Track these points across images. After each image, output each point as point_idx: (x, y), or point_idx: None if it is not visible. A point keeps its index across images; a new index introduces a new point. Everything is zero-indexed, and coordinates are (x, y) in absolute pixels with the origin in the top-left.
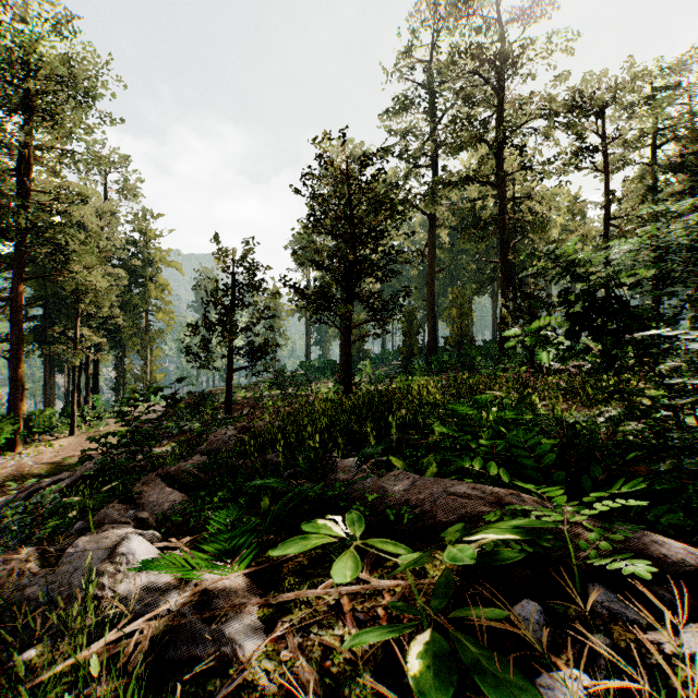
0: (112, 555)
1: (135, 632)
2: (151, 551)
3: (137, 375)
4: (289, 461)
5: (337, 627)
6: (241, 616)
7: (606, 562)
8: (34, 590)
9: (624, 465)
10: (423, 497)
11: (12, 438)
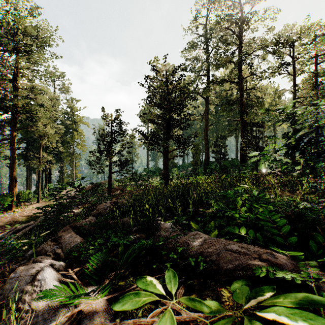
0: (33, 280)
1: None
2: (55, 277)
3: (69, 174)
4: (135, 223)
5: None
6: None
7: None
8: None
9: None
10: (211, 251)
11: (10, 204)
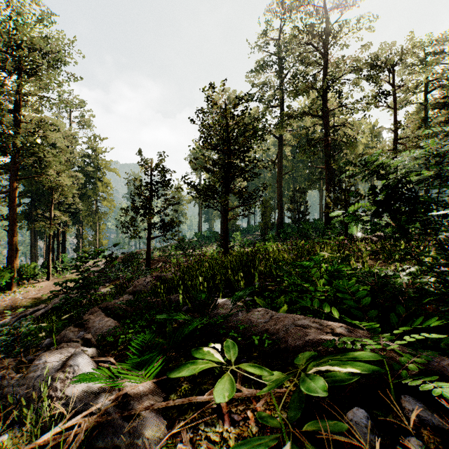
0: (64, 366)
1: (76, 424)
2: (90, 363)
3: (90, 241)
4: (186, 300)
5: (218, 425)
6: (150, 415)
7: (418, 382)
8: (10, 390)
9: (421, 306)
10: (278, 328)
11: (9, 282)
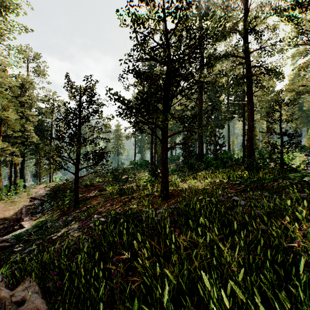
0: None
1: None
2: None
3: (46, 168)
4: None
5: None
6: None
7: None
8: None
9: None
10: None
11: None
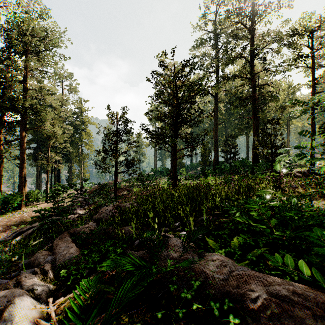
0: None
1: None
2: (29, 314)
3: (77, 174)
4: (137, 237)
5: None
6: None
7: None
8: None
9: None
10: (243, 293)
11: (19, 203)
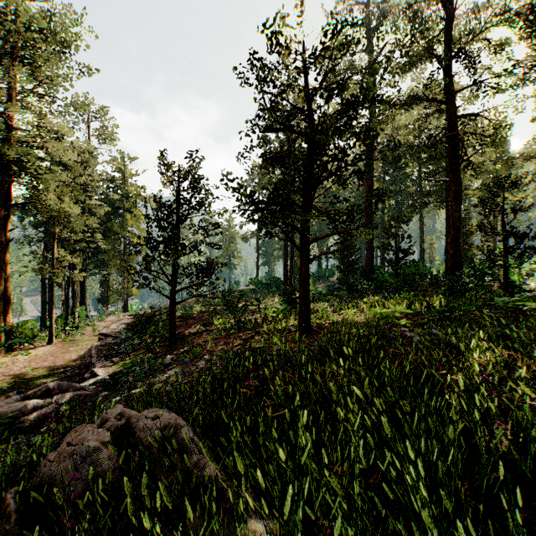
0: None
1: None
2: None
3: (117, 290)
4: None
5: None
6: None
7: None
8: None
9: None
10: None
11: None
